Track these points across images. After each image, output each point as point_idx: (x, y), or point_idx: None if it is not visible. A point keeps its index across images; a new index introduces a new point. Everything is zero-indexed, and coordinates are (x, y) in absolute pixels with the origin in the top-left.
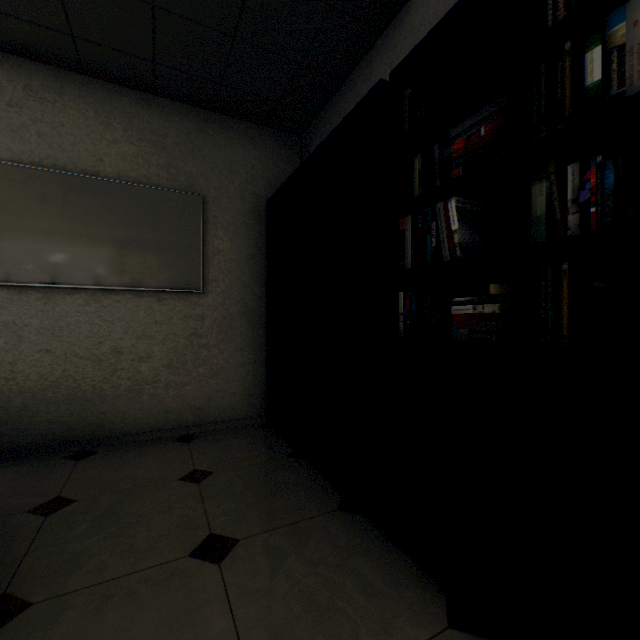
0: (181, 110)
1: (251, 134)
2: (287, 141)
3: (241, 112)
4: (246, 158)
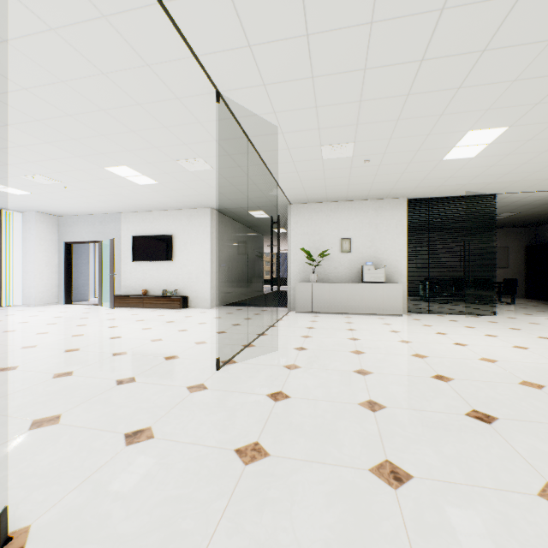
0: (502, 230)
1: (520, 230)
2: (530, 229)
3: (518, 227)
4: (518, 236)
